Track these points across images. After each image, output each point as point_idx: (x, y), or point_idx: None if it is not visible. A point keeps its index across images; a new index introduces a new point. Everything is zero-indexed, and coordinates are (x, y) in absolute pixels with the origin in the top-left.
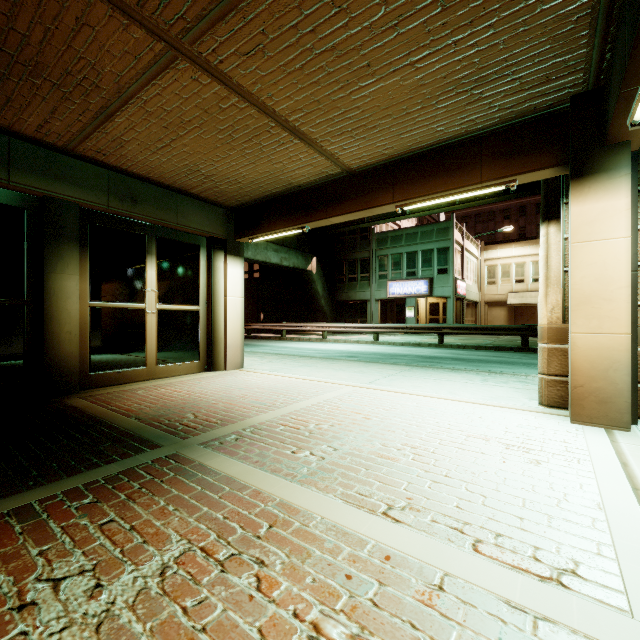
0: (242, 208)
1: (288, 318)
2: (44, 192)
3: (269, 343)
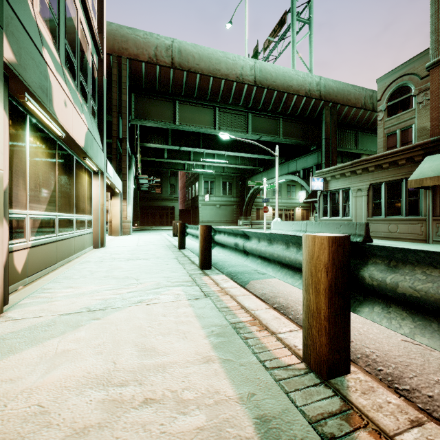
0: None
1: None
2: None
3: None
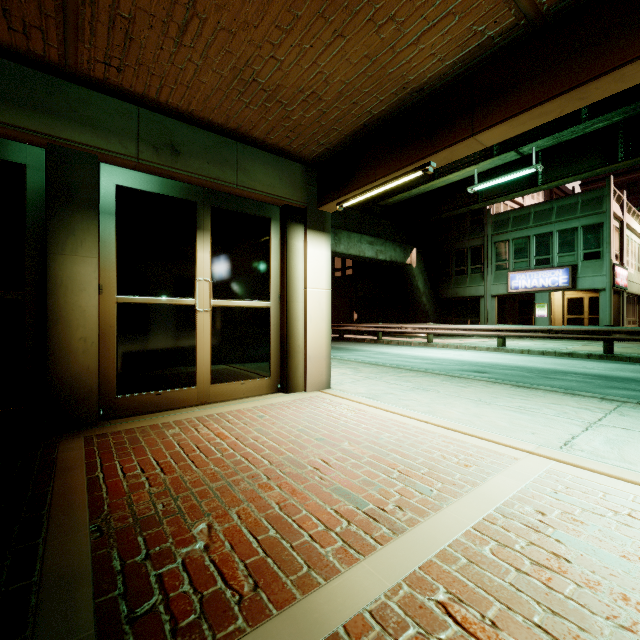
0: (327, 160)
1: (383, 318)
2: (44, 136)
3: (363, 347)
